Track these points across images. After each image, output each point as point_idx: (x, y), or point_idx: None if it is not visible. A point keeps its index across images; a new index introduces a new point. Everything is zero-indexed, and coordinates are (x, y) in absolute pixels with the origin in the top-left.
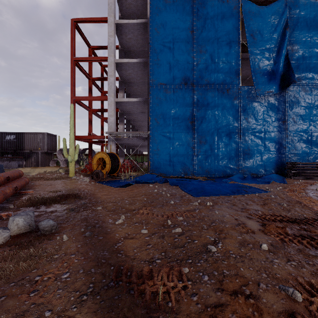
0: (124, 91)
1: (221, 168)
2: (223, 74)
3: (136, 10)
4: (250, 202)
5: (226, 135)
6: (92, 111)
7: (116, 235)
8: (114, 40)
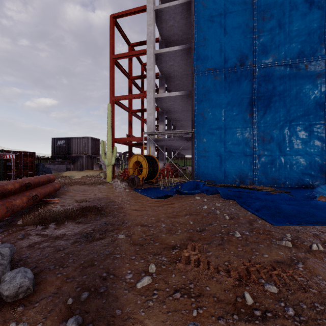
0: (165, 88)
1: (296, 175)
2: (299, 44)
3: None
4: None
5: (304, 129)
6: (131, 112)
7: None
8: (153, 29)
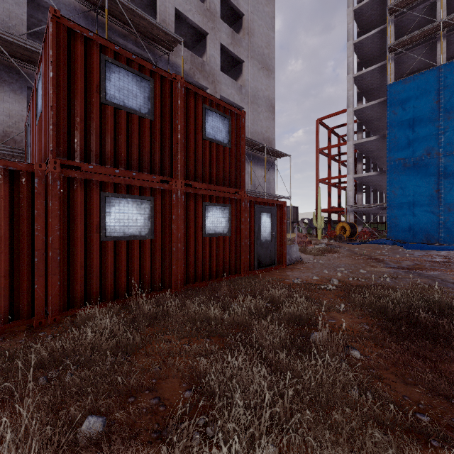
0: (364, 156)
1: None
2: None
3: (376, 81)
4: (443, 253)
5: None
6: (330, 185)
7: (354, 250)
8: (352, 126)
